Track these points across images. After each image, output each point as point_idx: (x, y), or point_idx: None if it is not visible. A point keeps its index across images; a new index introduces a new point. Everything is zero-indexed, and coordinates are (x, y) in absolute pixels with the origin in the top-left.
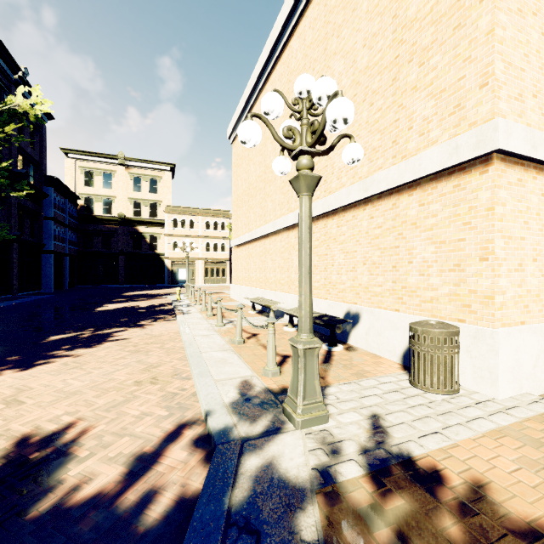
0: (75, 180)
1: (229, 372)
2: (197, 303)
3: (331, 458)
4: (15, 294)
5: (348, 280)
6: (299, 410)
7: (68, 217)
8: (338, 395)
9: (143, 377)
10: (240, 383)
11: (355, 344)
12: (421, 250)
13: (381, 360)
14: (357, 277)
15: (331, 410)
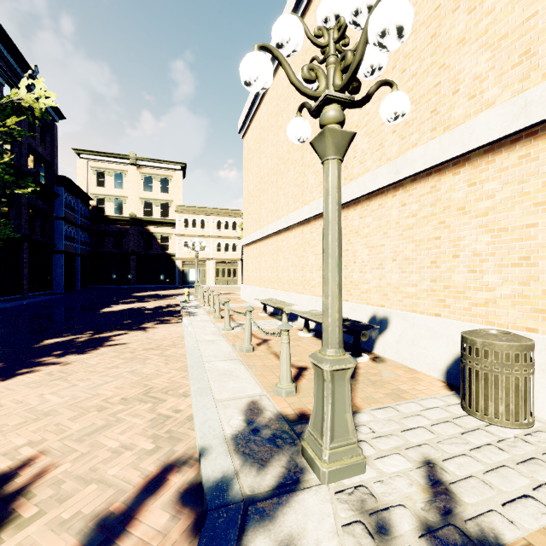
0: (87, 181)
1: (233, 389)
2: (206, 304)
3: (379, 543)
4: (25, 294)
5: (374, 278)
6: (325, 455)
7: (80, 217)
8: (373, 426)
9: (133, 393)
10: (247, 405)
11: (383, 354)
12: (471, 240)
13: (417, 376)
14: (385, 275)
15: (367, 450)
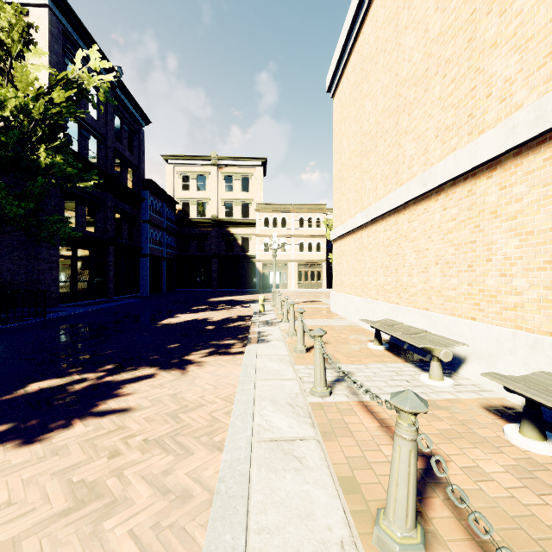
0: (173, 185)
1: None
2: (283, 319)
3: None
4: (111, 297)
5: None
6: None
7: (166, 221)
8: None
9: None
10: None
11: None
12: None
13: None
14: None
15: None
